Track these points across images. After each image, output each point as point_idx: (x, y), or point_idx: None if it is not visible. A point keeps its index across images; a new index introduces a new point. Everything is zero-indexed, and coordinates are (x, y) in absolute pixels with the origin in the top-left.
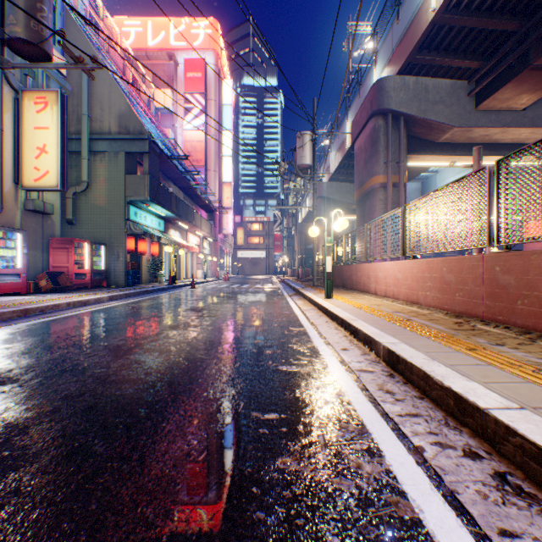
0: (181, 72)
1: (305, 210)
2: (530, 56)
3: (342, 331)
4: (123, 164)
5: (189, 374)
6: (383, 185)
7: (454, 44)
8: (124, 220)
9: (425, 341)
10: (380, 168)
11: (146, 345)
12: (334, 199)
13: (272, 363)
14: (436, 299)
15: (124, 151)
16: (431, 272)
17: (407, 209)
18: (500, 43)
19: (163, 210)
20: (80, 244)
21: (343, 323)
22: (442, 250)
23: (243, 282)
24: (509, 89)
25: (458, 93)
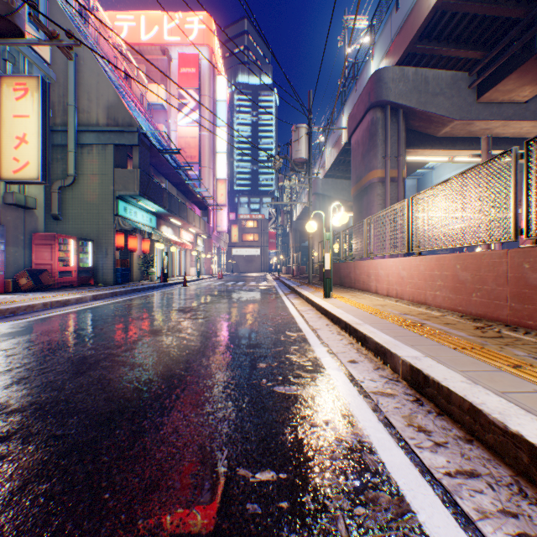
0: (175, 67)
1: (300, 207)
2: (536, 44)
3: (346, 337)
4: (111, 157)
5: (160, 400)
6: (381, 179)
7: (456, 33)
8: (112, 216)
9: (453, 354)
10: (378, 162)
11: (117, 357)
12: (329, 196)
13: (266, 382)
14: (448, 299)
15: (112, 143)
16: (442, 269)
17: (413, 201)
18: (503, 32)
19: (154, 205)
20: (65, 240)
21: (347, 328)
22: (455, 245)
23: (237, 280)
24: (512, 80)
25: (459, 85)
